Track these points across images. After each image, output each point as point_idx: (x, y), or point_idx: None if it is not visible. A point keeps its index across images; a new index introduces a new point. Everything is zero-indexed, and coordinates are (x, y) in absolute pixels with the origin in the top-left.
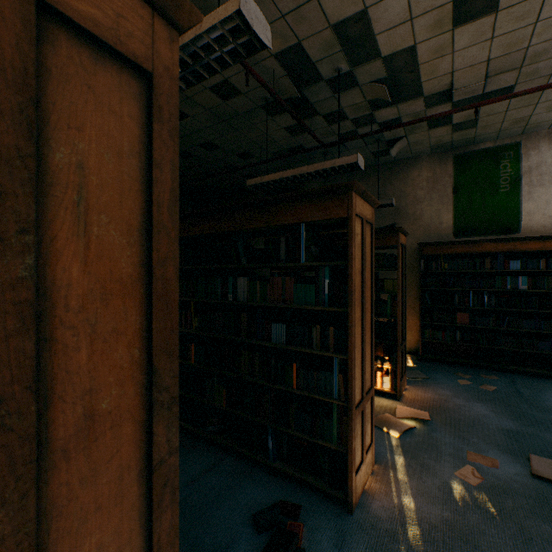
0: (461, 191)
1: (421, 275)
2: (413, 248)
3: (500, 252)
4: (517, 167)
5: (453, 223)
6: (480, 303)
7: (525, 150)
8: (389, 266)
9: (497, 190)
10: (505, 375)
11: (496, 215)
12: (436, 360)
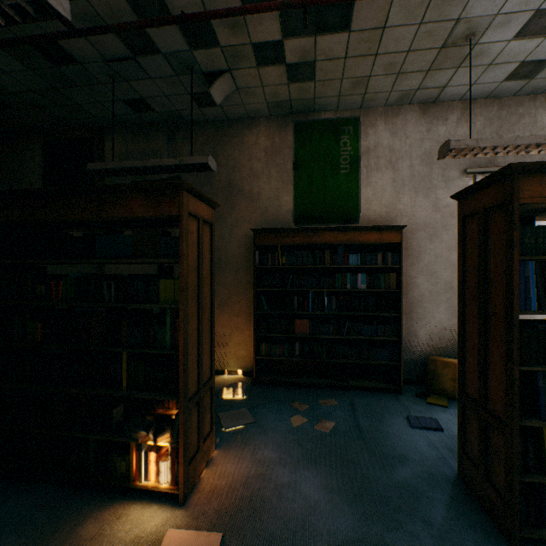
0: (302, 168)
1: (257, 272)
2: (250, 237)
3: (341, 244)
4: (356, 146)
5: (293, 207)
6: (321, 306)
7: (364, 127)
8: (169, 255)
9: (338, 170)
10: (345, 395)
11: (337, 200)
12: (275, 382)
